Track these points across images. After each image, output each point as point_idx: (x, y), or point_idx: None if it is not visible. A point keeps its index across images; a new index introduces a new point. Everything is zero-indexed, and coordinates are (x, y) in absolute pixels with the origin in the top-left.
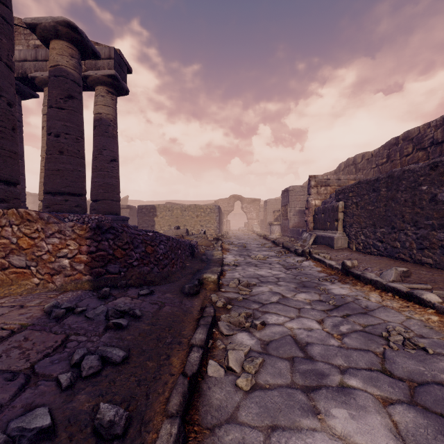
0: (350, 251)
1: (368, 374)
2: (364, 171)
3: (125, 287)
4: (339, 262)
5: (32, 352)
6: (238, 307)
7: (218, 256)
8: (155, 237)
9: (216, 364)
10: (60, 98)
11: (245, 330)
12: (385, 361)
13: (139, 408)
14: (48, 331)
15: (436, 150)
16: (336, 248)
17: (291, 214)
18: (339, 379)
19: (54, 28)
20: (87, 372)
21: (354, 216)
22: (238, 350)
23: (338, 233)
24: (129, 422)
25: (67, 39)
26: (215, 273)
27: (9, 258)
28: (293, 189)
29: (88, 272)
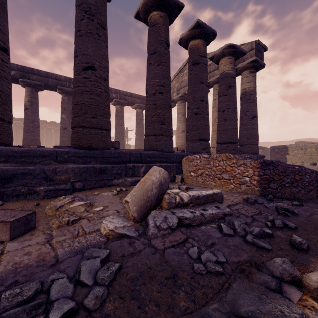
0: None
1: None
2: None
3: (280, 198)
4: None
5: (248, 211)
6: None
7: None
8: (300, 170)
9: None
10: (224, 90)
11: None
12: None
13: (311, 248)
14: (250, 207)
15: None
16: None
17: None
18: None
19: (222, 53)
20: (278, 225)
21: None
22: None
23: None
24: (308, 248)
25: (228, 55)
26: None
27: (222, 175)
28: None
29: (258, 185)
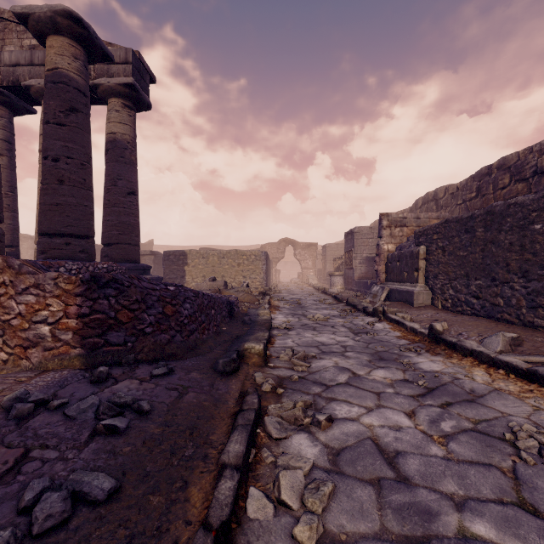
0: (435, 309)
1: (500, 511)
2: (448, 209)
3: (133, 364)
4: (423, 324)
5: None
6: (292, 391)
7: (264, 316)
8: (177, 293)
9: (260, 495)
10: (59, 111)
11: (303, 430)
12: (520, 486)
13: None
14: None
15: (540, 181)
16: (416, 306)
17: (356, 261)
18: (456, 522)
19: (51, 20)
20: (40, 526)
21: (439, 264)
22: (296, 470)
23: (418, 286)
24: None
25: (69, 35)
26: (260, 342)
27: None
28: (359, 230)
29: (78, 343)
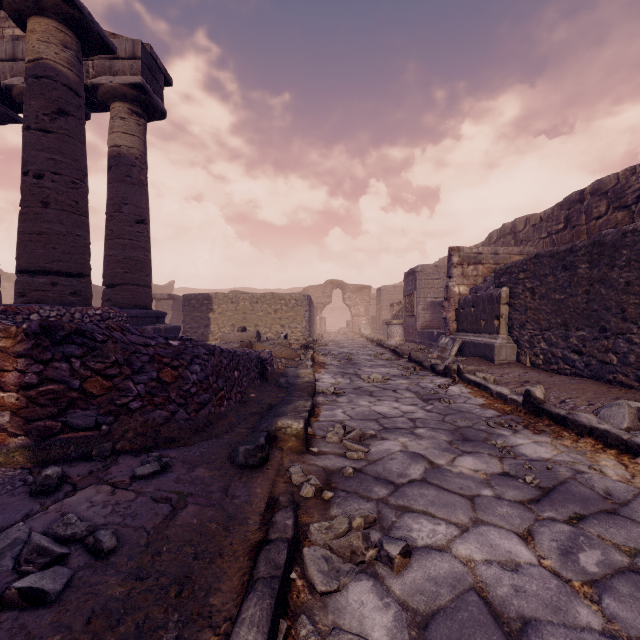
0: (522, 367)
1: None
2: (529, 243)
3: (109, 456)
4: (510, 387)
5: None
6: (345, 495)
7: (306, 378)
8: (182, 349)
9: None
10: (43, 114)
11: (365, 571)
12: None
13: None
14: None
15: None
16: (497, 363)
17: (419, 307)
18: None
19: None
20: None
21: (527, 310)
22: None
23: (500, 338)
24: None
25: (56, 17)
26: (300, 417)
27: None
28: (422, 269)
29: (20, 429)
